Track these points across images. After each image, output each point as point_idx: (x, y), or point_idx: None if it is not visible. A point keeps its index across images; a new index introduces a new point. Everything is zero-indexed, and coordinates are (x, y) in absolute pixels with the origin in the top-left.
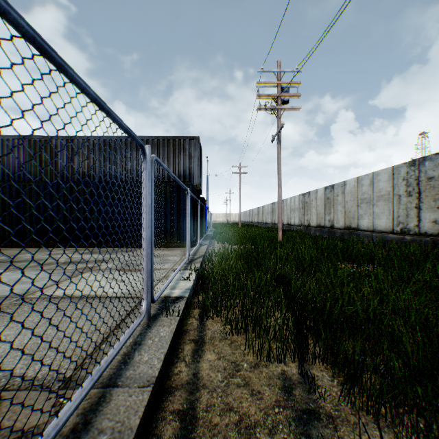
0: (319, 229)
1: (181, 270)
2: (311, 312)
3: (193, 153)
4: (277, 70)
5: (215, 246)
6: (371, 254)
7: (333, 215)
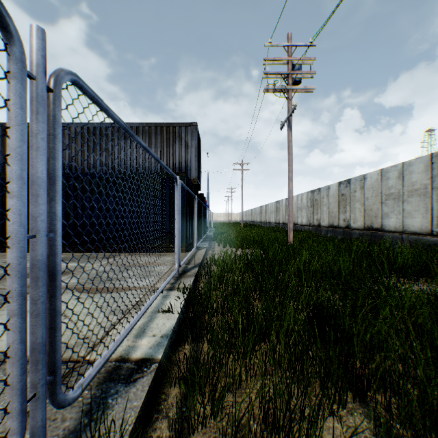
0: (331, 229)
1: (165, 290)
2: (433, 433)
3: (189, 143)
4: (287, 45)
5: (215, 250)
6: (422, 264)
7: (348, 214)
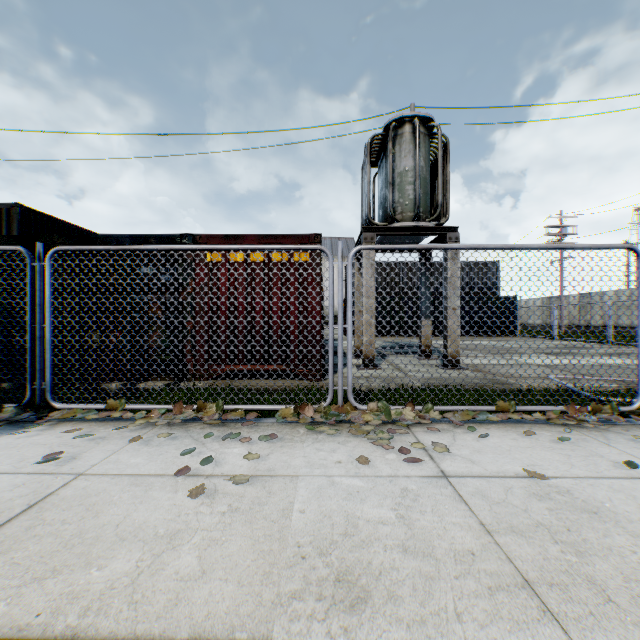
0: (571, 327)
1: (566, 341)
2: None
3: (495, 273)
4: (560, 217)
5: None
6: None
7: (588, 316)
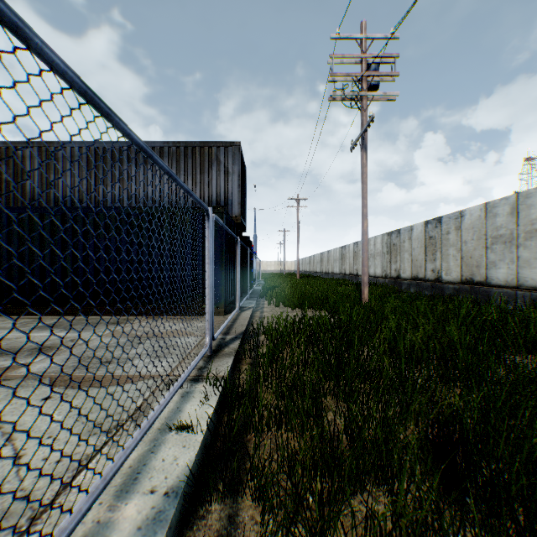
0: (415, 283)
1: (187, 382)
2: None
3: (230, 168)
4: (361, 37)
5: (265, 310)
6: None
7: (439, 263)
